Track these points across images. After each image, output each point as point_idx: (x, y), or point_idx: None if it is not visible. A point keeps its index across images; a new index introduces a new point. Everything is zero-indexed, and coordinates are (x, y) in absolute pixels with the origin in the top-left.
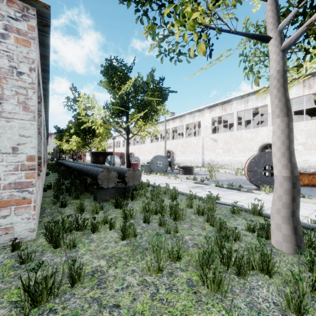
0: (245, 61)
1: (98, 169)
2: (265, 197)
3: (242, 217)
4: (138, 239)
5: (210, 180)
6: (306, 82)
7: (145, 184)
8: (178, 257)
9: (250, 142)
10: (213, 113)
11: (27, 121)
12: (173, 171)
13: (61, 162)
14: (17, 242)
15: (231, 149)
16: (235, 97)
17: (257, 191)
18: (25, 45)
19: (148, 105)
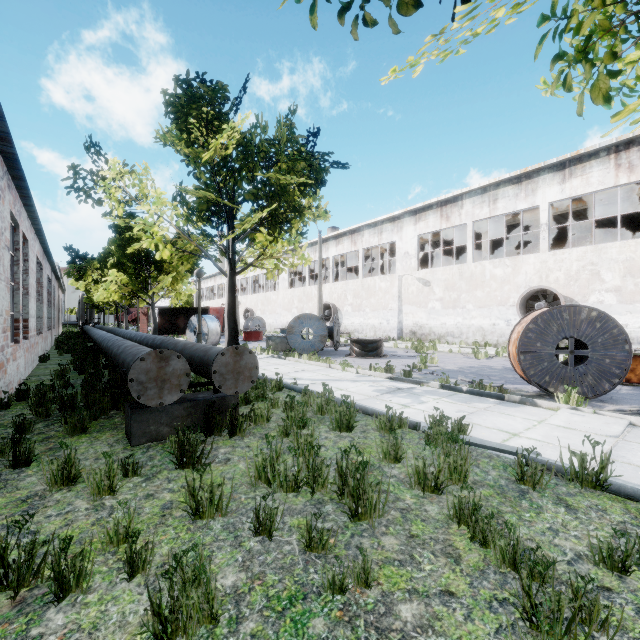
0: (559, 35)
1: (139, 352)
2: (575, 419)
3: (553, 498)
4: (221, 635)
5: (423, 372)
6: (623, 157)
7: (273, 385)
8: None
9: (500, 287)
10: (421, 224)
11: None
12: (338, 349)
13: (86, 330)
14: None
15: (460, 301)
16: (469, 189)
17: (549, 403)
18: None
19: (281, 194)
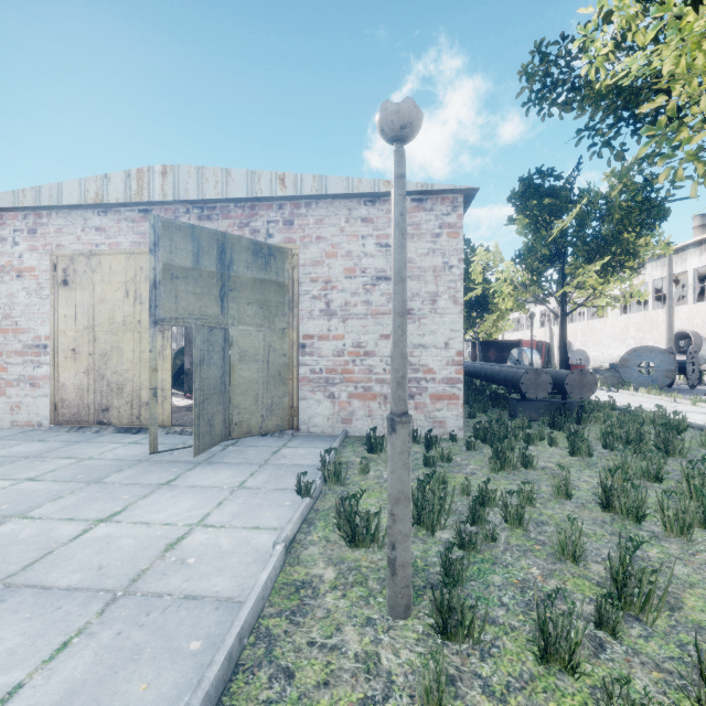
0: None
1: (517, 370)
2: None
3: None
4: (594, 460)
5: None
6: None
7: (606, 405)
8: (657, 478)
9: None
10: None
11: (456, 315)
12: (695, 388)
13: None
14: (454, 434)
15: None
16: None
17: None
18: (455, 237)
19: (613, 243)
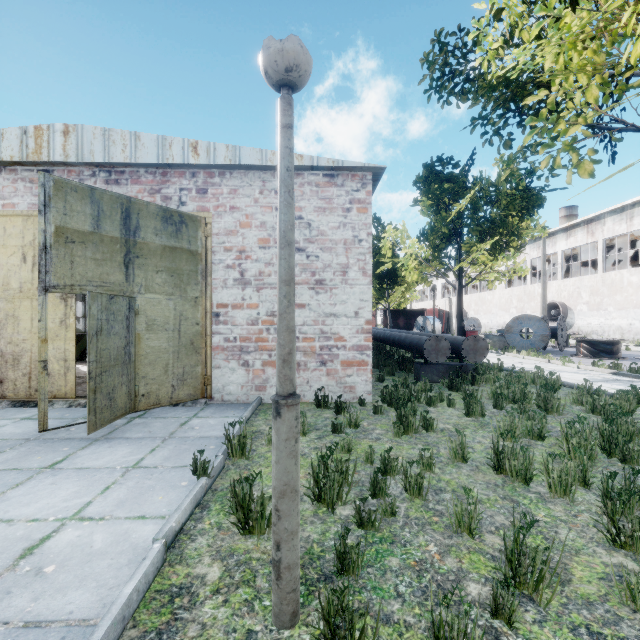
0: None
1: (421, 337)
2: None
3: None
4: (486, 419)
5: None
6: None
7: (495, 366)
8: (540, 437)
9: None
10: None
11: (365, 285)
12: (563, 350)
13: None
14: (363, 398)
15: None
16: None
17: None
18: (364, 212)
19: (501, 226)
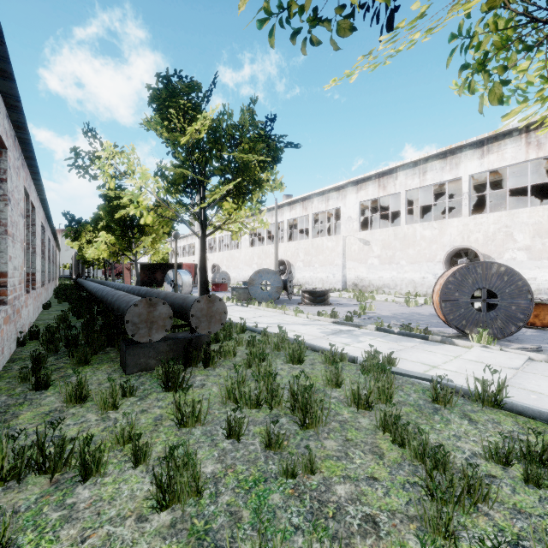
0: (465, 50)
1: (132, 299)
2: (485, 355)
3: (459, 414)
4: (205, 504)
5: (362, 318)
6: (533, 136)
7: (238, 327)
8: None
9: (429, 246)
10: (362, 193)
11: None
12: (291, 299)
13: (80, 282)
14: None
15: (395, 258)
16: (402, 163)
17: (465, 342)
18: None
19: (244, 170)
